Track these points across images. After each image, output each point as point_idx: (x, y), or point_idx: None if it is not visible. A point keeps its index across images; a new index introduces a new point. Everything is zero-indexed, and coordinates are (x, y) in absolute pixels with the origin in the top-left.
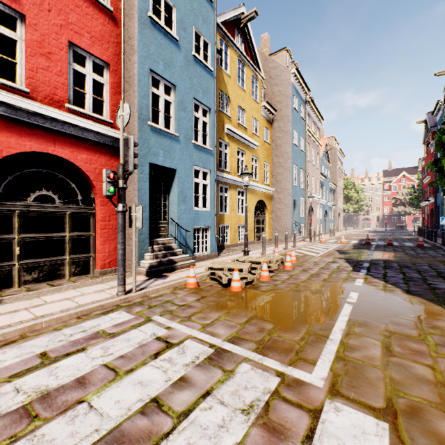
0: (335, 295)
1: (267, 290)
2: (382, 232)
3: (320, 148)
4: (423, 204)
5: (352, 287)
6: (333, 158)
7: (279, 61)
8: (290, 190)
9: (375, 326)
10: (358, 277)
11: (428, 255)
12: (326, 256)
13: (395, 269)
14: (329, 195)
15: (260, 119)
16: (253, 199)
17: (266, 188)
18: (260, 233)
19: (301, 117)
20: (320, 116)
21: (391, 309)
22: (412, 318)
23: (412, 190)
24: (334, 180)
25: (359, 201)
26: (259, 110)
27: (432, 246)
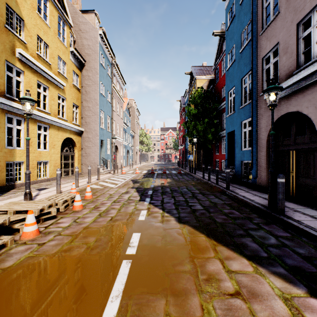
0: (116, 244)
1: (14, 266)
2: (160, 164)
3: (124, 104)
4: (179, 148)
5: (136, 224)
6: (133, 114)
7: (88, 19)
8: (98, 131)
9: (153, 312)
10: (143, 208)
11: (184, 179)
12: (122, 187)
13: (169, 194)
14: (130, 139)
15: (68, 62)
16: (59, 136)
17: (75, 127)
18: (69, 169)
19: (108, 74)
20: (123, 80)
21: (169, 254)
22: (189, 267)
23: (174, 140)
24: (133, 129)
25: (149, 144)
26: (67, 53)
27: (185, 172)
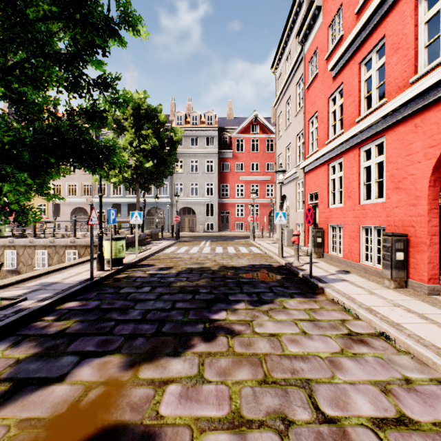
0: None
1: None
2: None
3: None
4: None
5: None
6: None
7: None
8: None
9: None
10: None
11: None
12: None
13: None
14: None
15: None
16: None
17: None
18: None
19: None
20: None
21: None
22: None
23: None
24: None
25: None
26: None
27: None
